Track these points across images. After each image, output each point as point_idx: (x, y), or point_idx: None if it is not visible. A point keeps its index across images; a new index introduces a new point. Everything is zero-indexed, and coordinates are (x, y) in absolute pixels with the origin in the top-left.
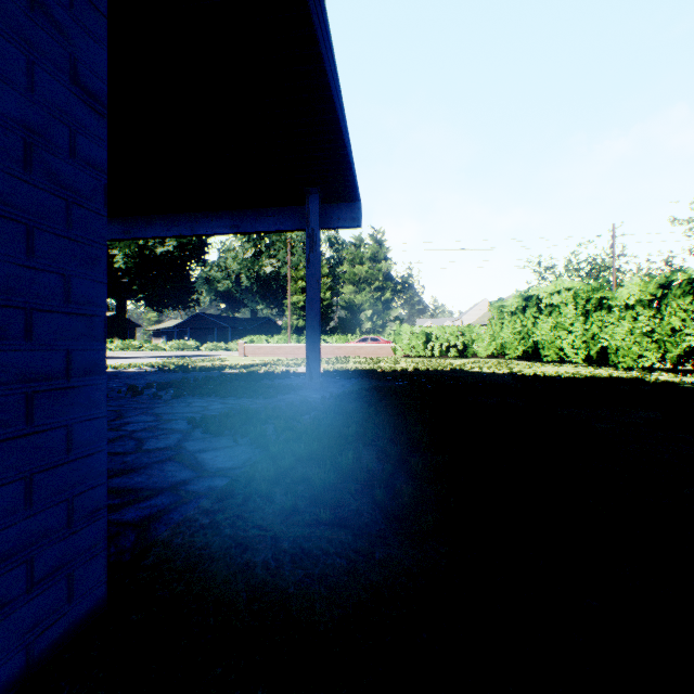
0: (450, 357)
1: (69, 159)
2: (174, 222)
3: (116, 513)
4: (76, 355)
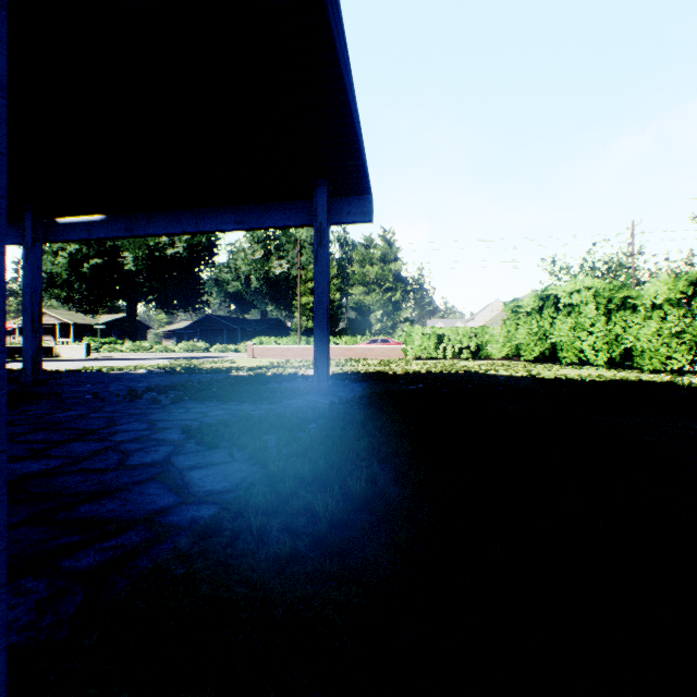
0: (463, 359)
1: None
2: (177, 219)
3: (70, 557)
4: None
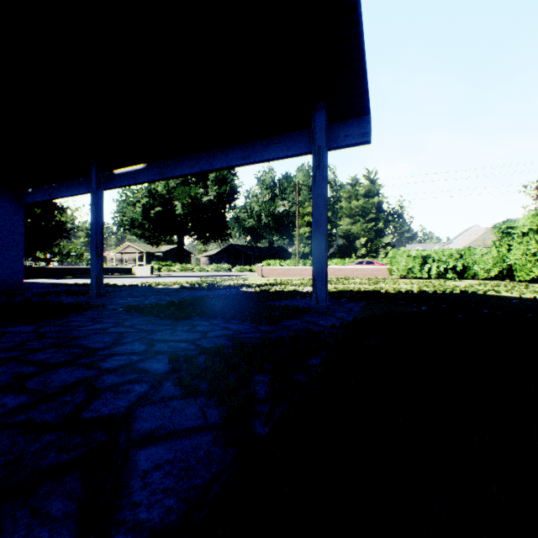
0: (447, 278)
1: None
2: (196, 161)
3: None
4: None
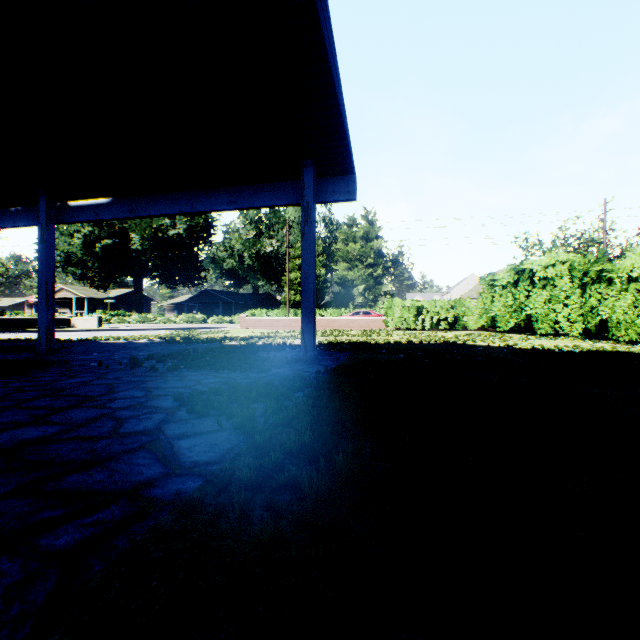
0: (440, 329)
1: None
2: (175, 200)
3: (49, 534)
4: None
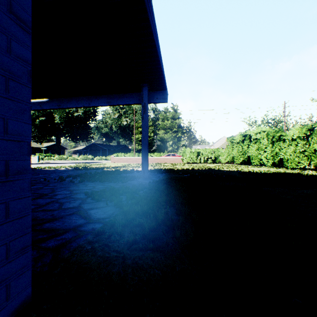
0: (208, 163)
1: (7, 54)
2: (80, 100)
3: (44, 242)
4: (11, 163)
